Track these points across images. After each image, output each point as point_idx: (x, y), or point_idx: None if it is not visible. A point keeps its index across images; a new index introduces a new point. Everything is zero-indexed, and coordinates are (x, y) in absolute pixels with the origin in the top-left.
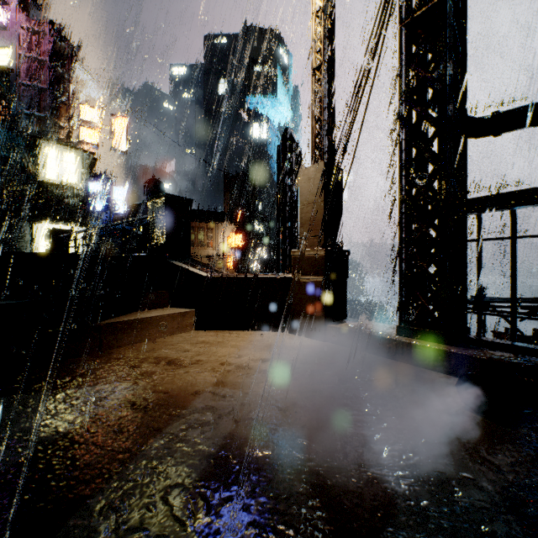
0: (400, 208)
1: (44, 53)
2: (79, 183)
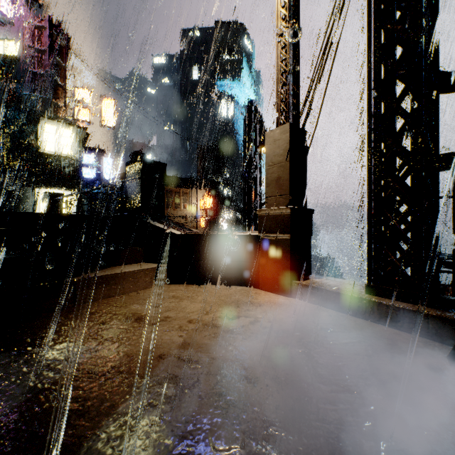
0: (369, 165)
1: (45, 44)
2: (74, 154)
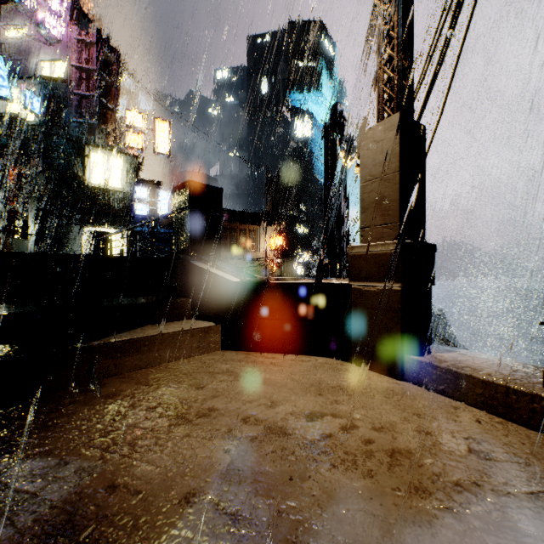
0: None
1: (93, 62)
2: (124, 187)
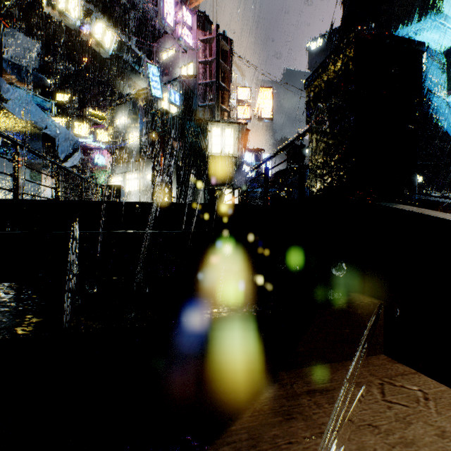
0: None
1: (213, 54)
2: (236, 153)
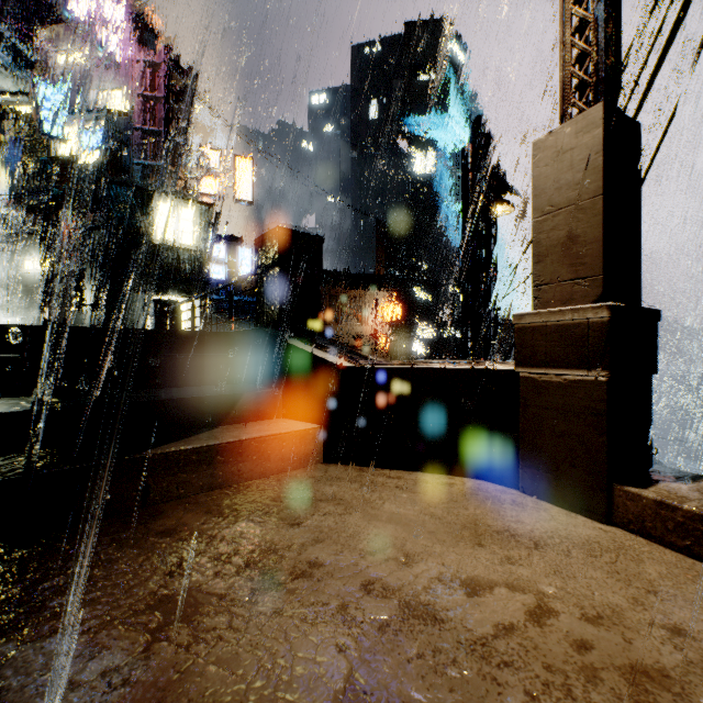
0: None
1: (159, 88)
2: (197, 245)
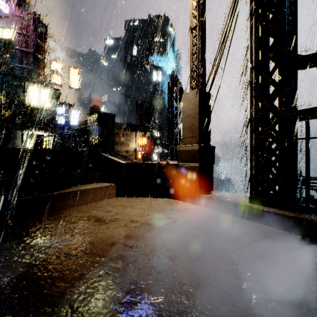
0: (251, 117)
1: (30, 31)
2: (50, 107)
